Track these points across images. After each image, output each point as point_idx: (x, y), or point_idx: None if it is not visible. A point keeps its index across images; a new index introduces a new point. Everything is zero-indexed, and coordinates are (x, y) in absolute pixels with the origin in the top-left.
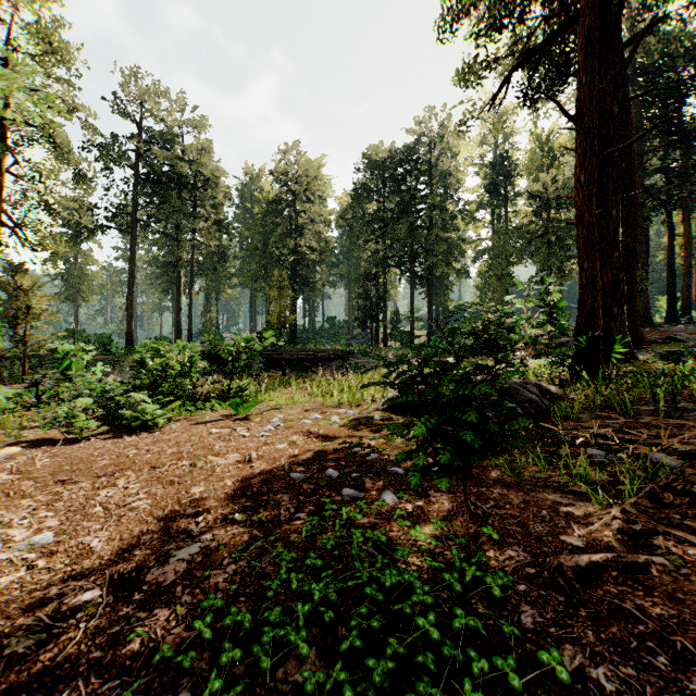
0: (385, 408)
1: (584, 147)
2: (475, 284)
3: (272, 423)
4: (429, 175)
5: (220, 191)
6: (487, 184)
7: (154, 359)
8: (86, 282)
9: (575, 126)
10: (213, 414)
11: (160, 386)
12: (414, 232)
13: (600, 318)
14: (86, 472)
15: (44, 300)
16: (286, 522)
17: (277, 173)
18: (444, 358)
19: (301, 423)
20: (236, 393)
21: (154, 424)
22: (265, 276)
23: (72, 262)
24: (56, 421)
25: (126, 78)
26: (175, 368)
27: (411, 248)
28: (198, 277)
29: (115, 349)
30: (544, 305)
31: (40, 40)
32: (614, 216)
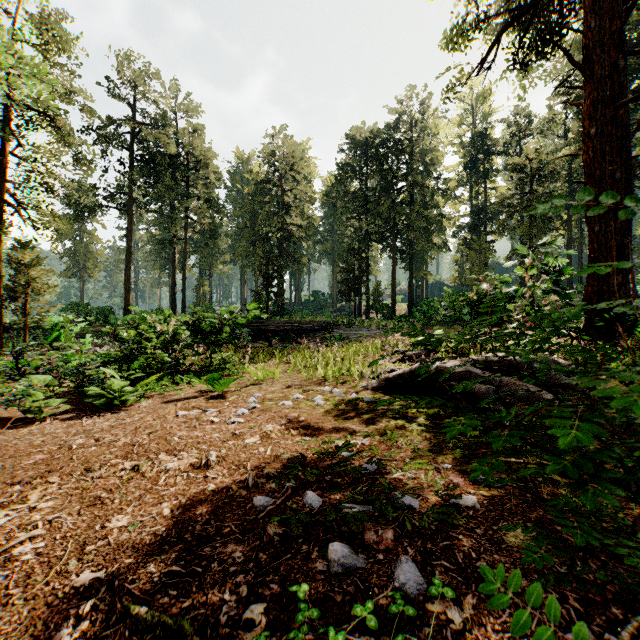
0: (375, 387)
1: (596, 96)
2: (454, 259)
3: (248, 404)
4: (410, 153)
5: (211, 173)
6: (466, 162)
7: (131, 331)
8: (91, 259)
9: (585, 74)
10: (189, 390)
11: (136, 359)
12: (396, 208)
13: (614, 285)
14: (7, 473)
15: (43, 274)
16: (226, 633)
17: (265, 154)
18: (426, 329)
19: (280, 405)
20: (219, 365)
21: (123, 402)
22: (254, 252)
23: (78, 241)
24: (14, 399)
25: (123, 66)
26: (153, 340)
27: (393, 224)
28: (192, 254)
29: (113, 321)
30: (551, 271)
31: (39, 27)
32: (617, 179)
